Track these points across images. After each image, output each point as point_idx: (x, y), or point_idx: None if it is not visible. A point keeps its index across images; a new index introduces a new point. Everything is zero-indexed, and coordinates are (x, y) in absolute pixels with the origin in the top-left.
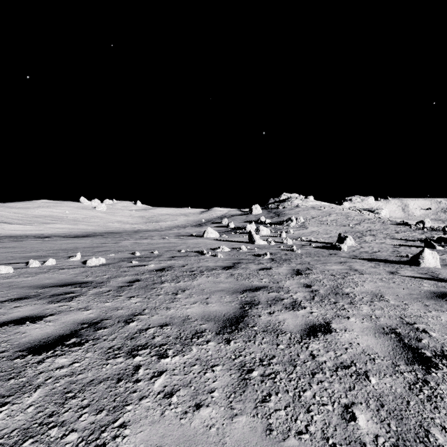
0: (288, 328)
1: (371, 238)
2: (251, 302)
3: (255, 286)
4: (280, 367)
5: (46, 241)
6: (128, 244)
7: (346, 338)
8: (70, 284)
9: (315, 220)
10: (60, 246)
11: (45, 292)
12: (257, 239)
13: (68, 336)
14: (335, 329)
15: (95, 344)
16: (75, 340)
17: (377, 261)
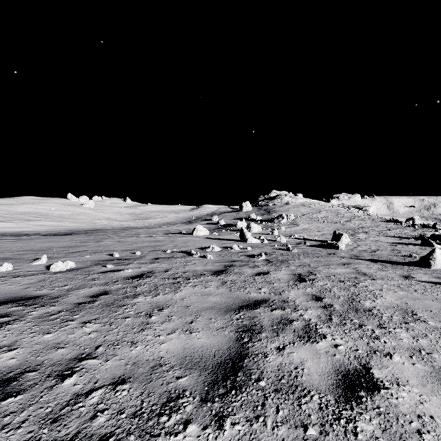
0: (312, 382)
1: (365, 235)
2: (251, 327)
3: (254, 300)
4: None
5: (21, 239)
6: (110, 242)
7: (406, 403)
8: (13, 301)
9: (305, 217)
10: (33, 246)
11: None
12: (249, 237)
13: None
14: (382, 381)
15: None
16: None
17: (382, 262)
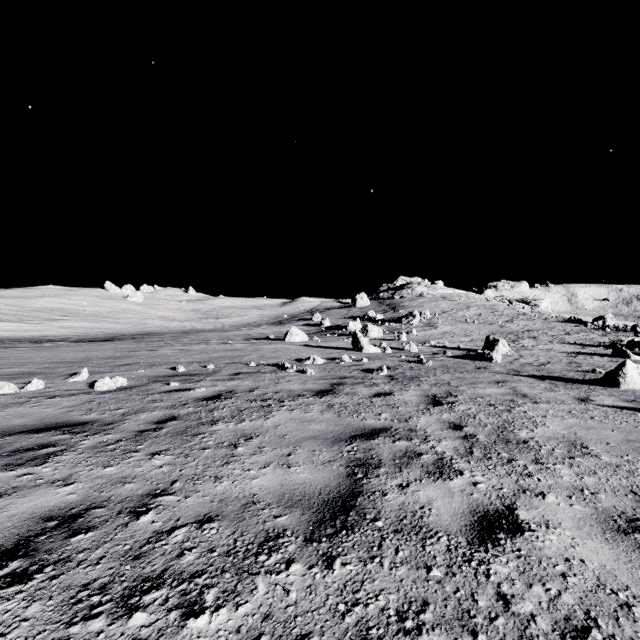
0: (441, 523)
1: (532, 342)
2: (366, 461)
3: (371, 428)
4: (443, 638)
5: (45, 347)
6: (170, 352)
7: (554, 546)
8: (55, 427)
9: (447, 315)
10: (63, 357)
11: (4, 446)
12: (365, 344)
13: (7, 556)
14: (528, 522)
15: (56, 577)
16: (18, 565)
17: (552, 379)
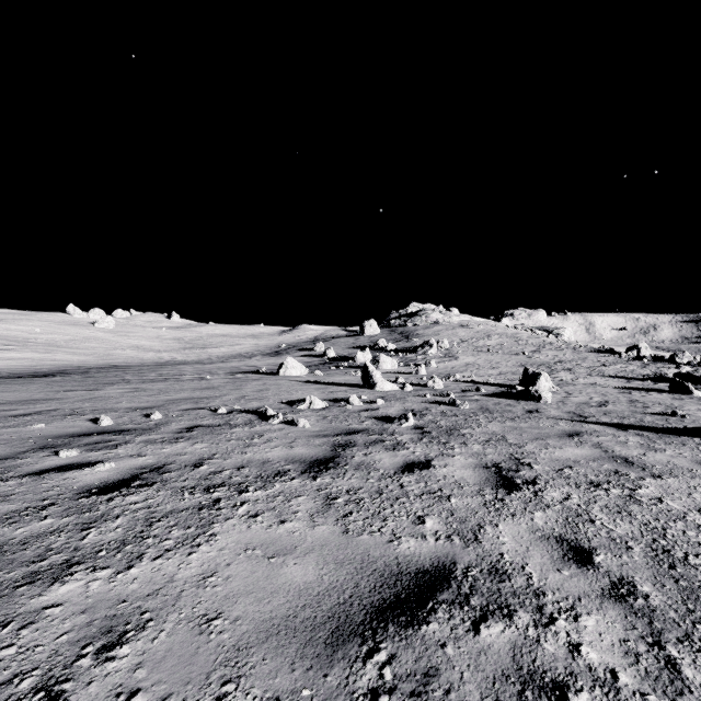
0: None
1: (570, 375)
2: None
3: (413, 572)
4: None
5: None
6: (116, 392)
7: None
8: None
9: (467, 345)
10: None
11: None
12: (379, 379)
13: None
14: None
15: None
16: None
17: (634, 428)
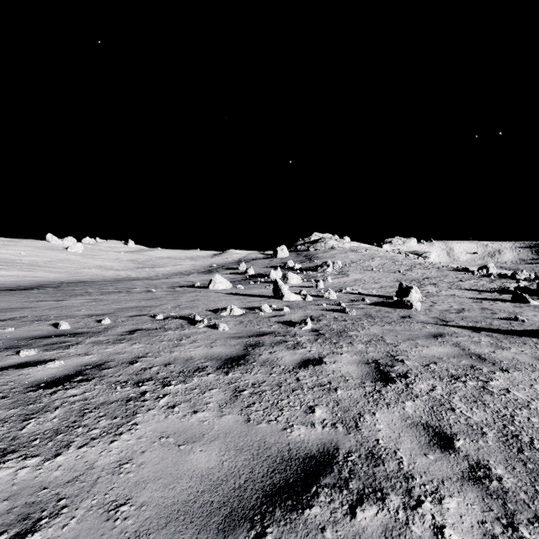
0: None
1: (434, 288)
2: None
3: (301, 458)
4: None
5: None
6: (78, 302)
7: None
8: None
9: (356, 265)
10: None
11: None
12: (286, 292)
13: None
14: None
15: None
16: None
17: (485, 330)
